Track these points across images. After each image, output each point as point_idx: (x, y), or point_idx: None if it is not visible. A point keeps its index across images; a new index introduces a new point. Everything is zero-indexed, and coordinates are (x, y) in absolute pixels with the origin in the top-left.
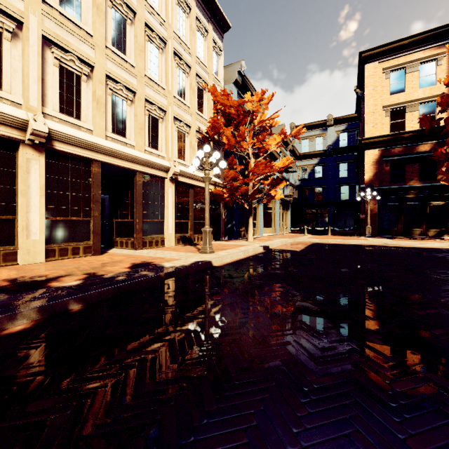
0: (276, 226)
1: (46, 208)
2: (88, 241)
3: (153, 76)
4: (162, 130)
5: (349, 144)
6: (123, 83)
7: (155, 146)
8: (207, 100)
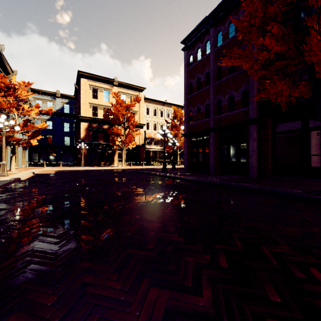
0: (18, 162)
1: None
2: None
3: None
4: None
5: (70, 112)
6: None
7: None
8: None
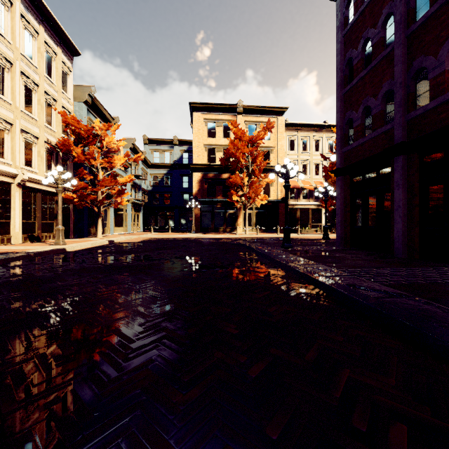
0: (127, 226)
1: None
2: None
3: None
4: (8, 140)
5: (190, 162)
6: None
7: (0, 155)
8: (56, 114)
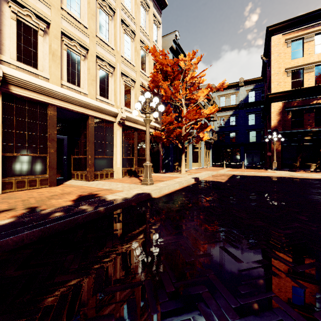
0: (201, 162)
1: (3, 145)
2: (45, 174)
3: (104, 38)
4: (111, 83)
5: (256, 99)
6: (77, 41)
7: (105, 96)
8: (148, 62)
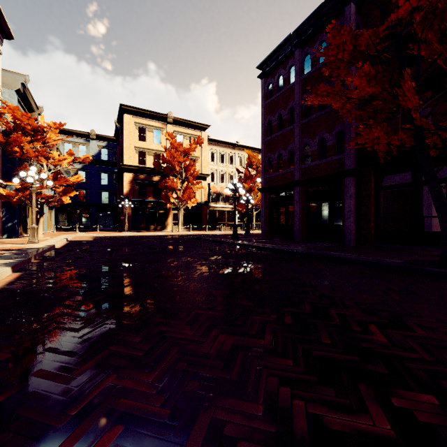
0: (43, 225)
1: None
2: None
3: None
4: None
5: (109, 159)
6: None
7: None
8: None
